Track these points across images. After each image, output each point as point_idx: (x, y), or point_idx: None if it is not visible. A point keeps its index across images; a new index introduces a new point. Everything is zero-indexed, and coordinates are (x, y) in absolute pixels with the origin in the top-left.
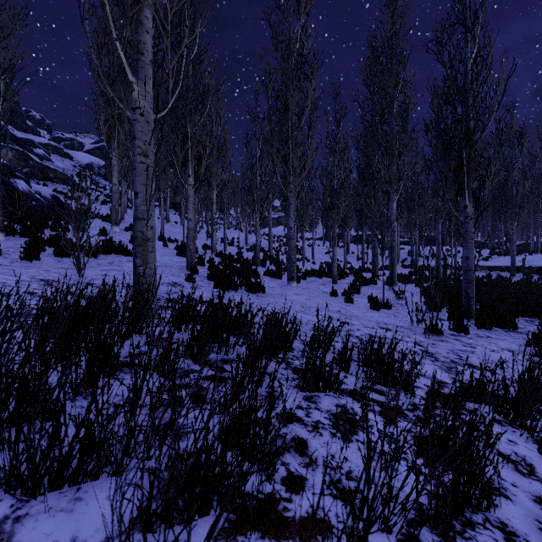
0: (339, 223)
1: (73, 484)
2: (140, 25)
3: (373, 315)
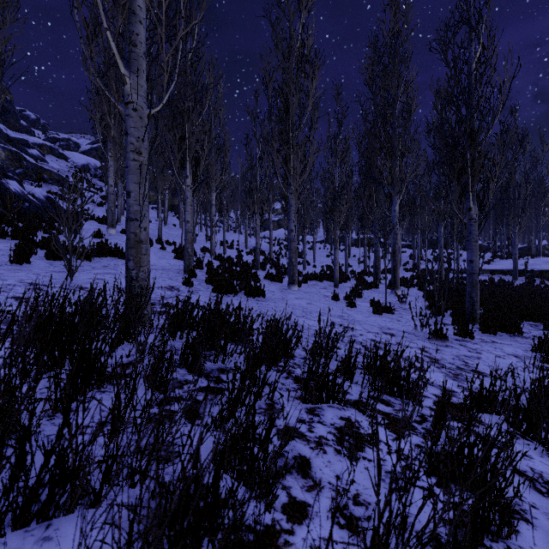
0: (340, 225)
1: (42, 520)
2: (132, 15)
3: (375, 320)
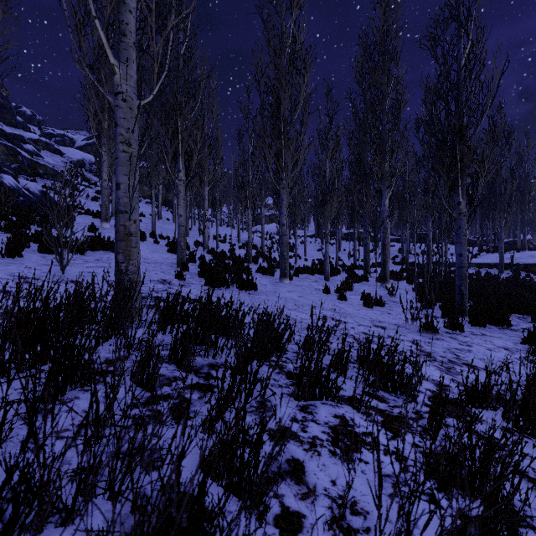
0: (331, 220)
1: None
2: (122, 4)
3: (366, 313)
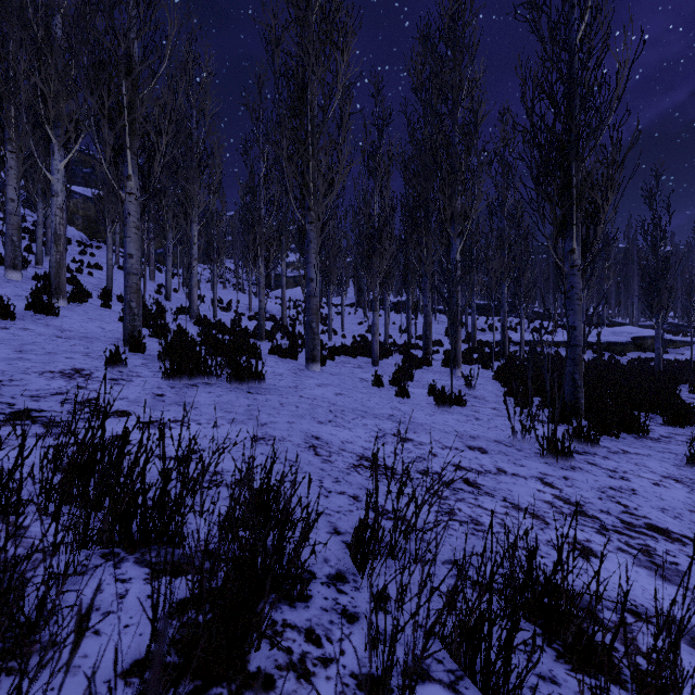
0: (381, 277)
1: None
2: None
3: (445, 420)
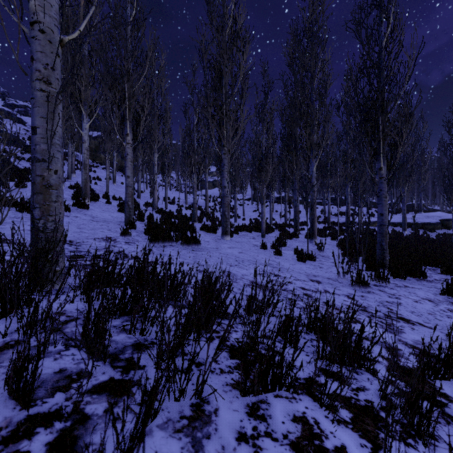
0: (267, 184)
1: None
2: None
3: (301, 267)
